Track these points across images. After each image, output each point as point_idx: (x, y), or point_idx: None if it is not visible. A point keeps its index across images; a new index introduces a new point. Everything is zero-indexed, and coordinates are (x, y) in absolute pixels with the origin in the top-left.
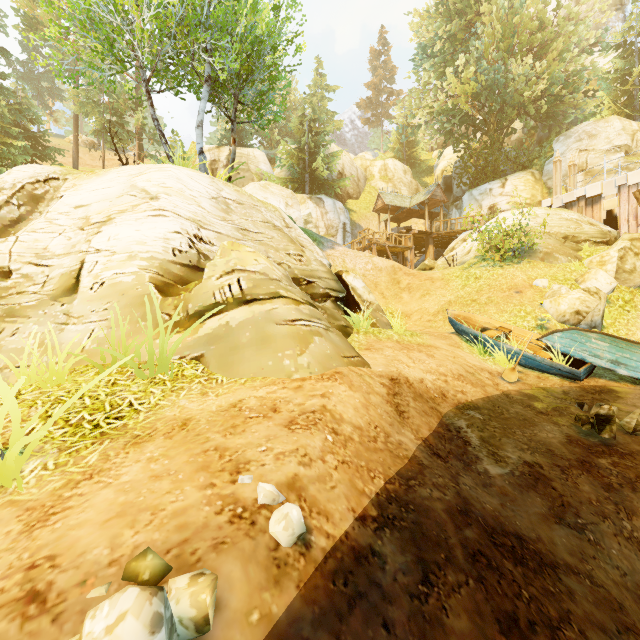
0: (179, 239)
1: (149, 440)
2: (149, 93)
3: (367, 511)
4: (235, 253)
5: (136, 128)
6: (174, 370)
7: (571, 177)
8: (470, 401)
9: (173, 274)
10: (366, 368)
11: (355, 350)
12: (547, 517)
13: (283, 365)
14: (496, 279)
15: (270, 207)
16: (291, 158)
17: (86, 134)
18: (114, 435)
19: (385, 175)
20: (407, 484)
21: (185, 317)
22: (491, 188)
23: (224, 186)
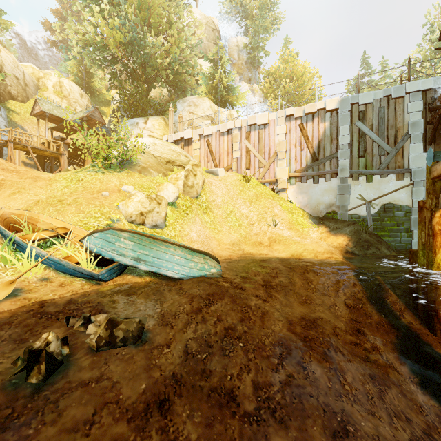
0: None
1: None
2: None
3: None
4: None
5: None
6: None
7: (180, 125)
8: None
9: None
10: None
11: None
12: None
13: None
14: (93, 182)
15: None
16: None
17: None
18: None
19: (60, 91)
20: None
21: None
22: (138, 122)
23: None
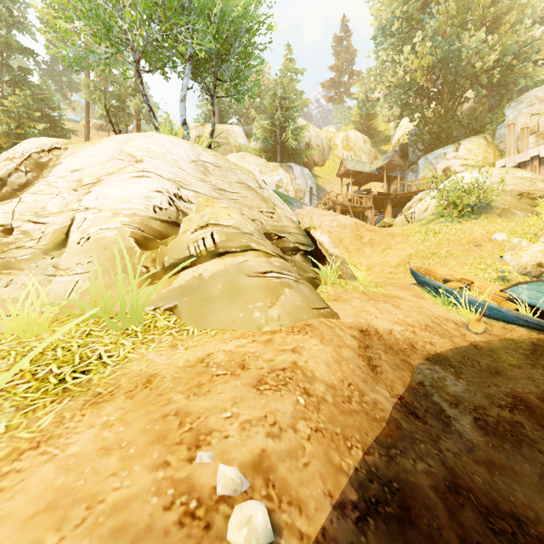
0: (160, 197)
1: (109, 400)
2: (139, 72)
3: (346, 494)
4: (209, 208)
5: (135, 111)
6: (147, 321)
7: (524, 139)
8: (439, 352)
9: (153, 229)
10: (335, 319)
11: (324, 301)
12: (540, 488)
13: (253, 317)
14: (455, 234)
15: (245, 170)
16: (264, 132)
17: (97, 119)
18: (76, 392)
19: (347, 145)
20: (387, 454)
21: (161, 269)
22: (445, 152)
23: (203, 151)
